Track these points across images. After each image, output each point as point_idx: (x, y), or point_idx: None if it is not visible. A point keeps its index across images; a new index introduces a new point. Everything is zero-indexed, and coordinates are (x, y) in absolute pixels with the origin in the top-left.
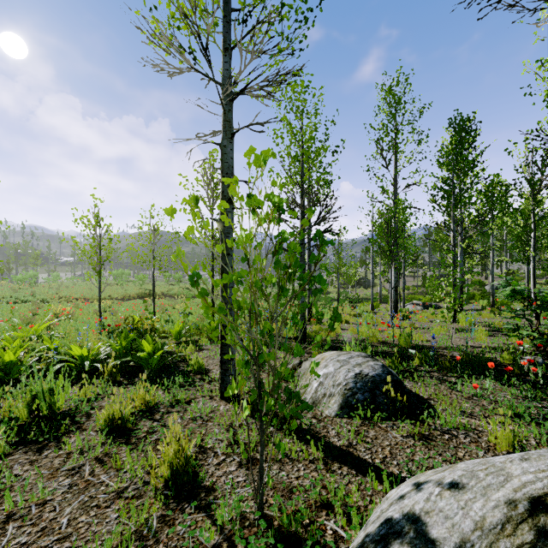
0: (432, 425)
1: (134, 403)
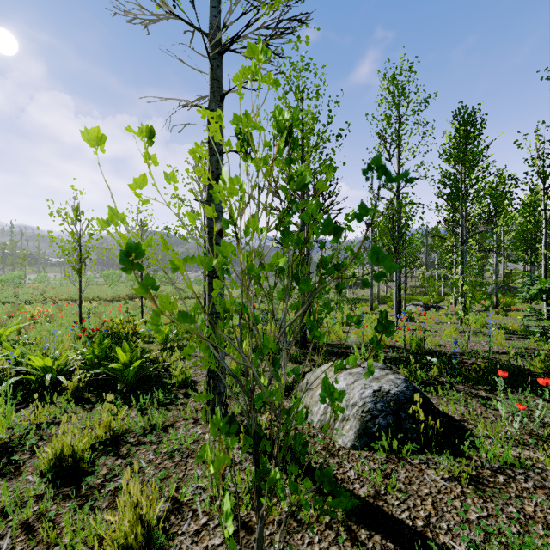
0: (477, 459)
1: (96, 432)
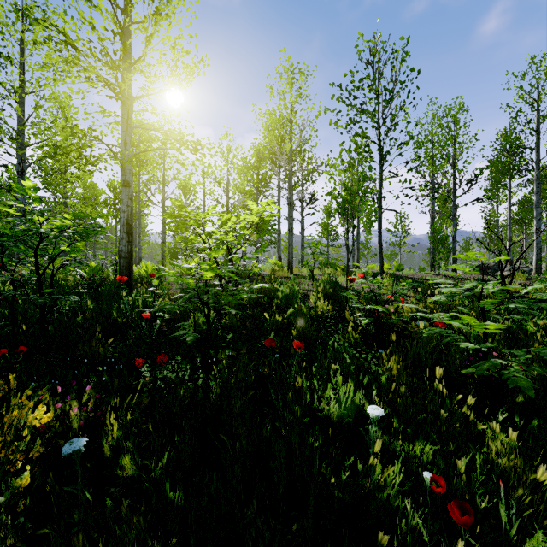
0: None
1: None
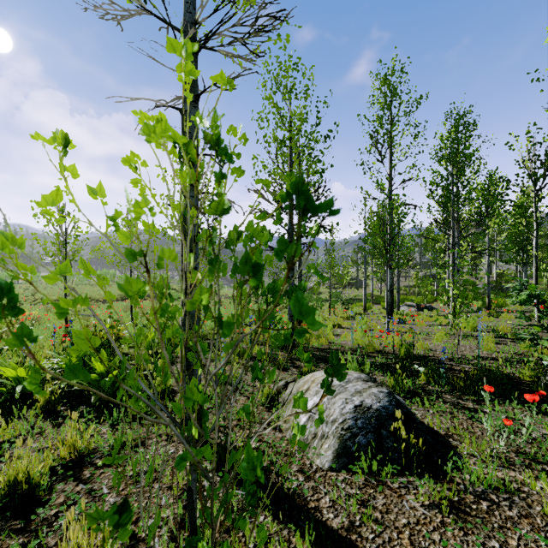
0: (460, 482)
1: (60, 452)
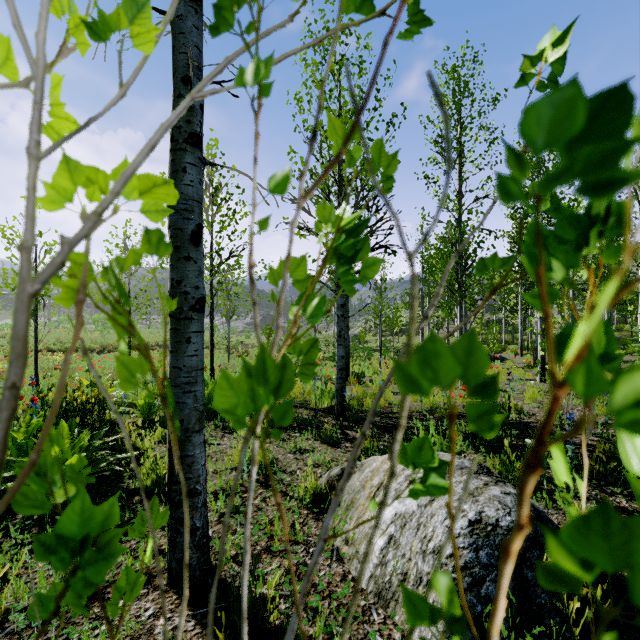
0: None
1: None
